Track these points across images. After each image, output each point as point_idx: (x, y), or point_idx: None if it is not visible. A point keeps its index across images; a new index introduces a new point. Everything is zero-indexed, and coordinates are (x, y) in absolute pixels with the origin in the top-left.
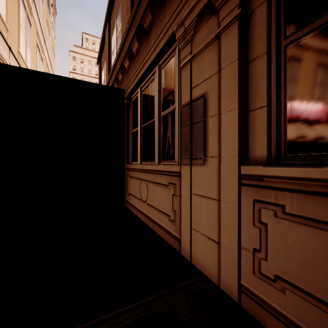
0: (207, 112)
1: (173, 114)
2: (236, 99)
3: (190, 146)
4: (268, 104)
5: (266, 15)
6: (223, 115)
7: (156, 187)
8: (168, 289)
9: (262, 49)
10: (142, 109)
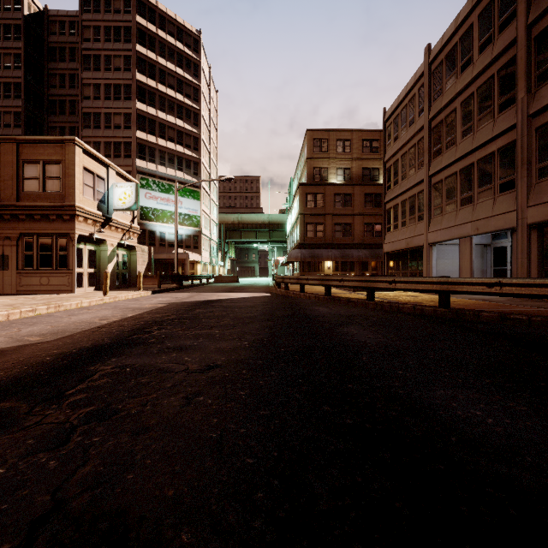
0: (9, 259)
1: None
2: (16, 259)
3: (3, 266)
4: (22, 261)
5: (22, 247)
6: (13, 261)
7: None
8: None
9: (21, 252)
10: None
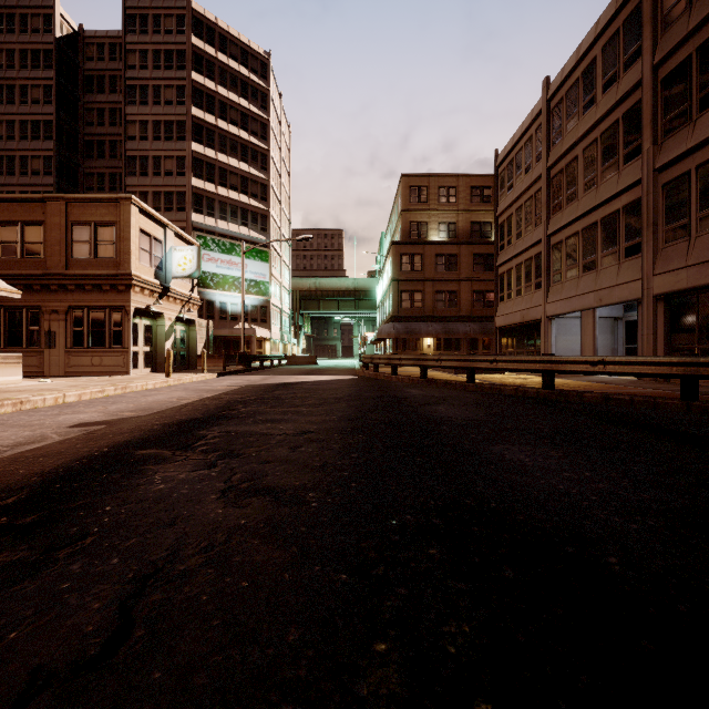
0: (56, 336)
1: (39, 331)
2: (64, 336)
3: (50, 343)
4: (71, 338)
5: (71, 322)
6: (61, 338)
7: (27, 358)
8: (46, 376)
9: (70, 328)
10: (7, 320)
